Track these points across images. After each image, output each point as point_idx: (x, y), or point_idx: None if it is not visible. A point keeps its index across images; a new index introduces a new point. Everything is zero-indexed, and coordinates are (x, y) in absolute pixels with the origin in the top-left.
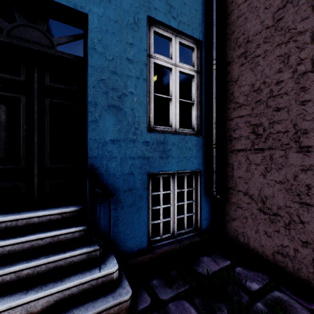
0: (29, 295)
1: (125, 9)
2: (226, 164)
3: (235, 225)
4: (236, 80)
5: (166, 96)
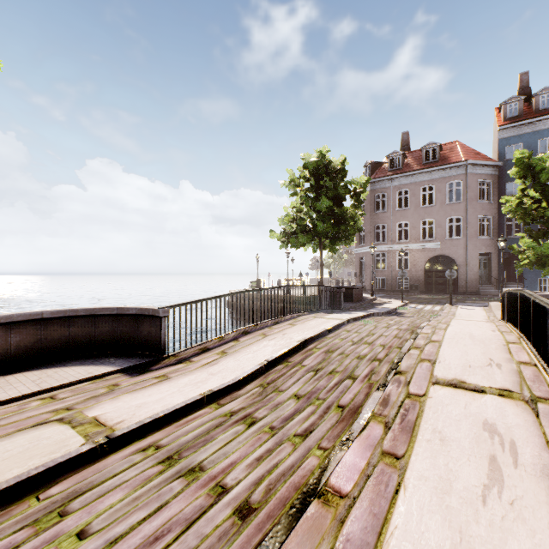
0: None
1: None
2: None
3: None
4: None
5: None
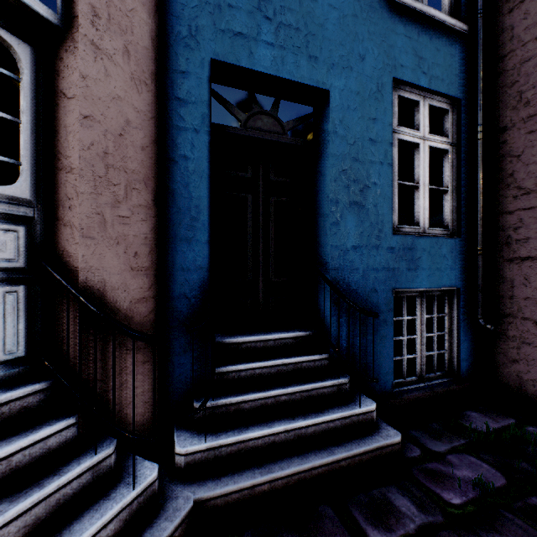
0: (297, 420)
1: (368, 75)
2: (500, 279)
3: (517, 370)
4: (519, 154)
5: (412, 184)
